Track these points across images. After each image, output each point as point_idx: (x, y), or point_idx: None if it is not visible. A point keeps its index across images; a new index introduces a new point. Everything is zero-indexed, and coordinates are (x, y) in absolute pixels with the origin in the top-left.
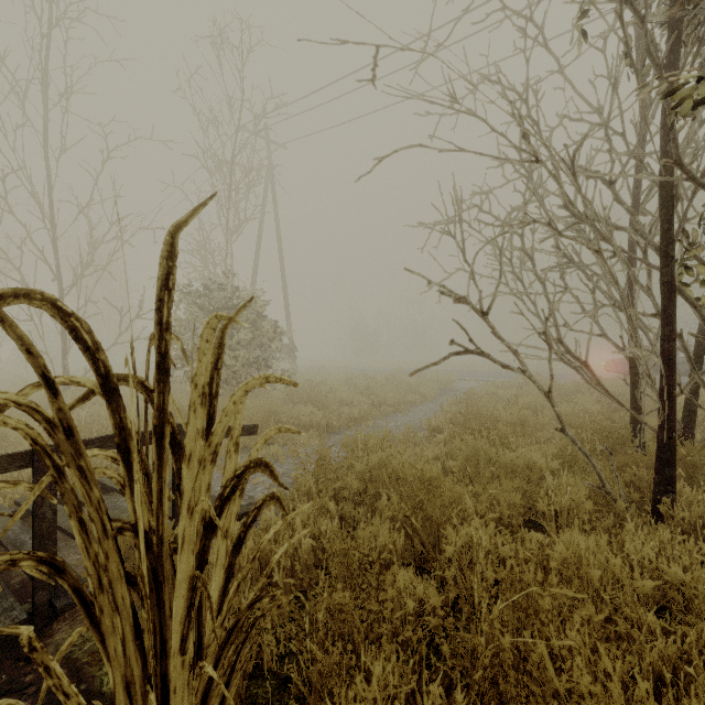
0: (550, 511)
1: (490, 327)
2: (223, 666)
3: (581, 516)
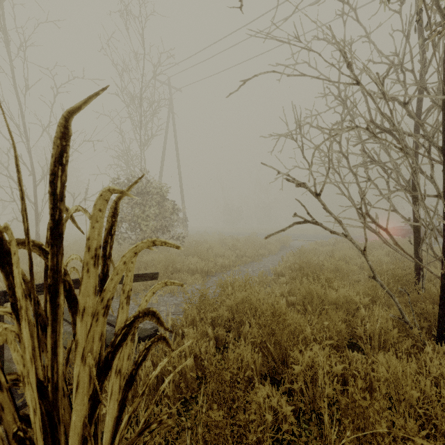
0: (365, 336)
1: (322, 204)
2: None
3: (389, 340)
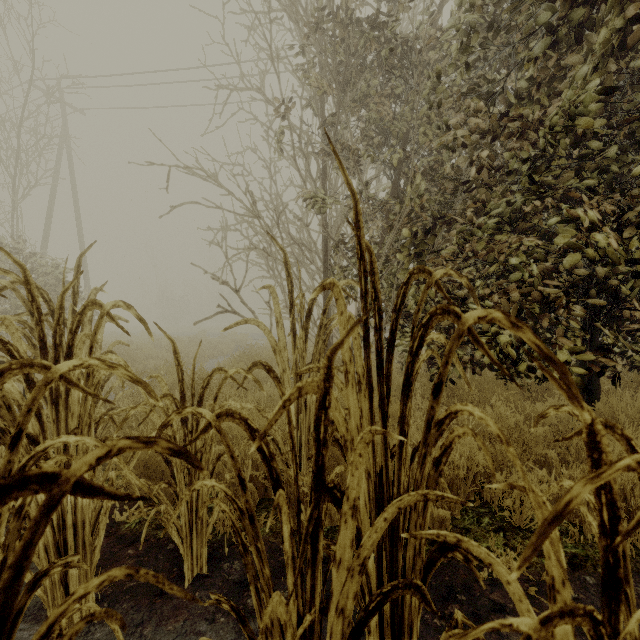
0: None
1: (240, 298)
2: (97, 435)
3: None
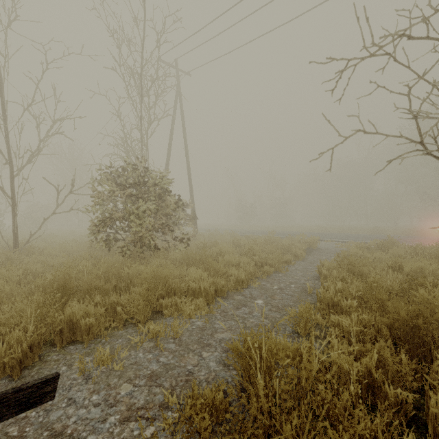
0: None
1: None
2: None
3: None
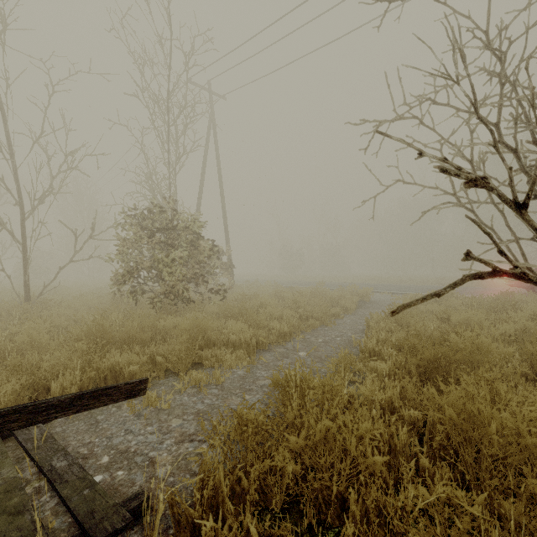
0: None
1: (533, 229)
2: None
3: None
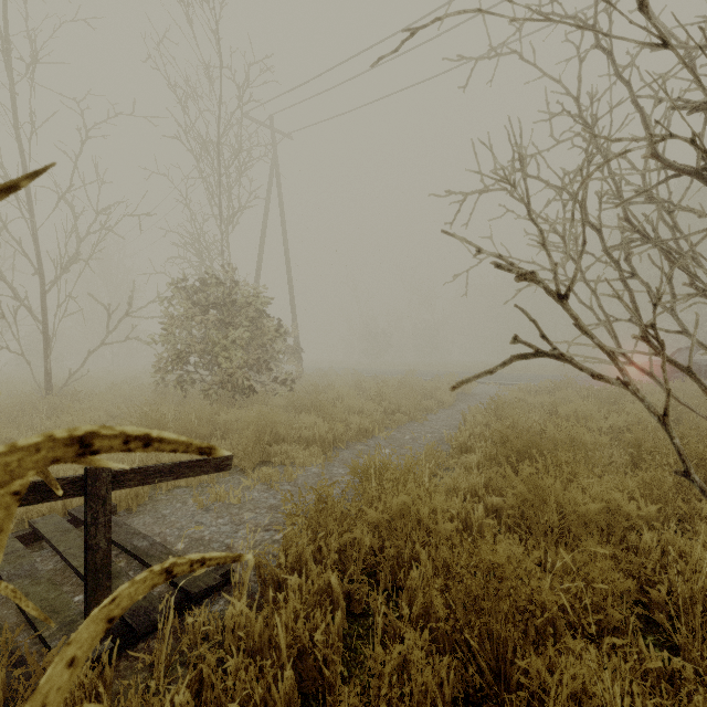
0: (671, 601)
1: (572, 317)
2: None
3: None
